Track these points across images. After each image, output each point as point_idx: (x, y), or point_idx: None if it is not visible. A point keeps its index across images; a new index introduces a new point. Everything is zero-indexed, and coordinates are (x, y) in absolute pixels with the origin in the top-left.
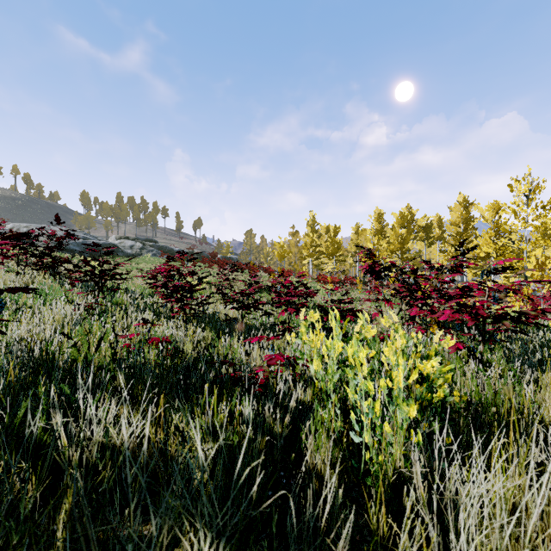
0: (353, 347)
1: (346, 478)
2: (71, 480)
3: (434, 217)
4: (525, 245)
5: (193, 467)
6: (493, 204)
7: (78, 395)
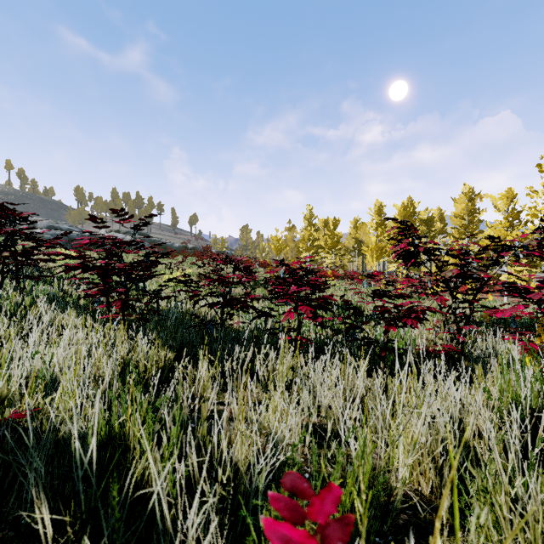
0: None
1: None
2: None
3: (435, 210)
4: None
5: None
6: (508, 192)
7: None
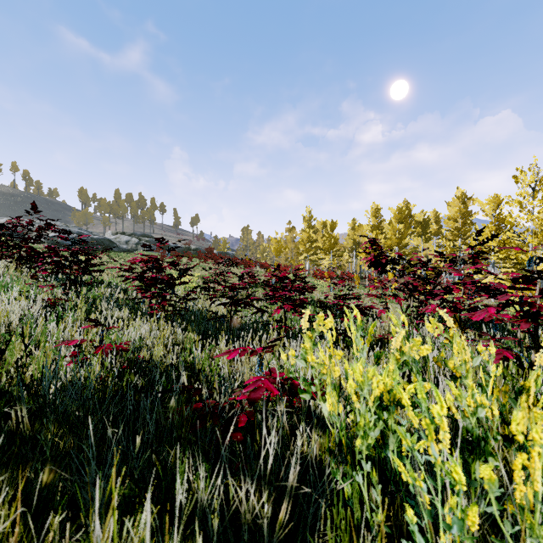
0: (391, 372)
1: None
2: None
3: (431, 212)
4: (531, 239)
5: None
6: (494, 198)
7: None
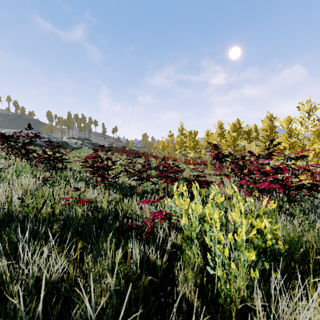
0: (208, 208)
1: (206, 307)
2: (12, 305)
3: (252, 126)
4: (307, 142)
5: (87, 314)
6: (288, 118)
7: (18, 245)
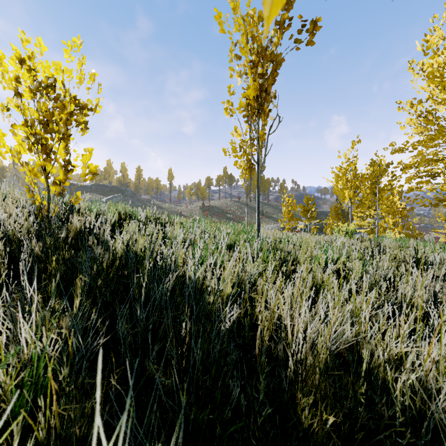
0: None
1: None
2: None
3: None
4: None
5: None
6: None
7: None
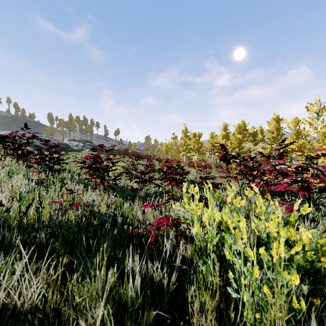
0: (226, 213)
1: None
2: None
3: (258, 127)
4: (316, 144)
5: None
6: (295, 119)
7: None
